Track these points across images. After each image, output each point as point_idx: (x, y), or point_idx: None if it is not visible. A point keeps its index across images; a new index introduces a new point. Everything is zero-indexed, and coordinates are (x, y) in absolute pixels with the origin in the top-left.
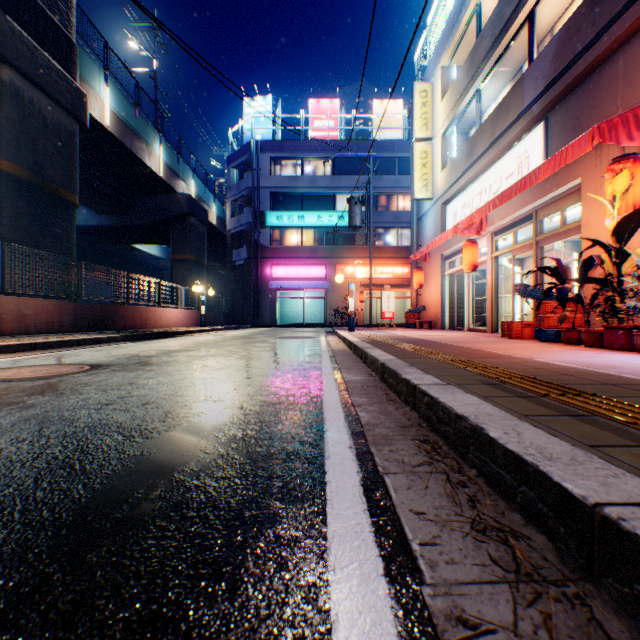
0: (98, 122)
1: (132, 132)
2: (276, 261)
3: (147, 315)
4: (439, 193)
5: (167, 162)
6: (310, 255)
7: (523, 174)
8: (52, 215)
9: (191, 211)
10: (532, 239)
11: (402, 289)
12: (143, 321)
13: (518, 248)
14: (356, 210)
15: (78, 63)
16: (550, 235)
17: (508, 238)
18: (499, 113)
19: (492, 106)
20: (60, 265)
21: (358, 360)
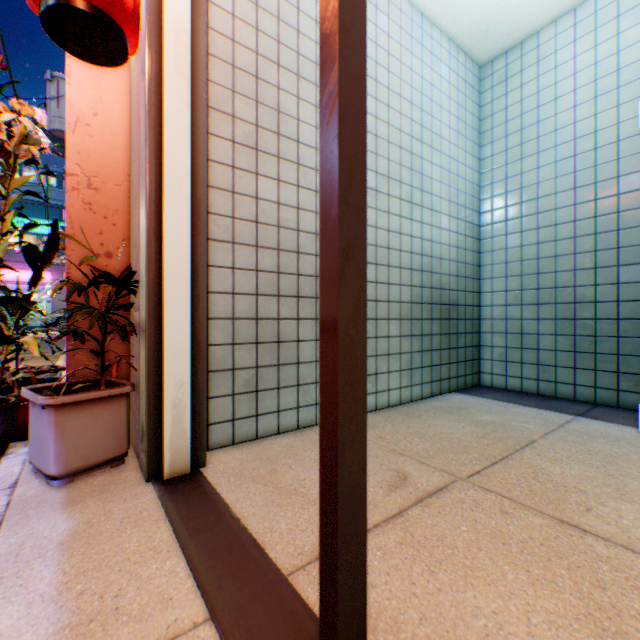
0: None
1: None
2: None
3: None
4: None
5: None
6: None
7: None
8: None
9: None
10: None
11: None
12: None
13: None
14: None
15: None
16: None
17: None
18: None
19: None
20: None
21: None
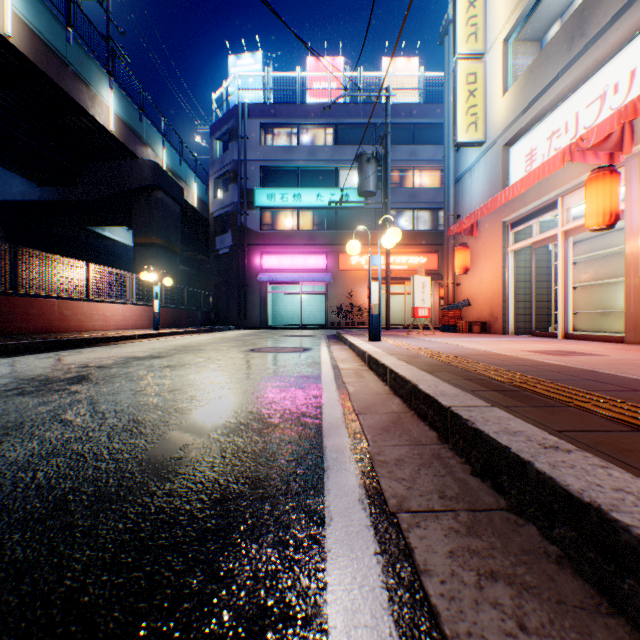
0: None
1: (60, 60)
2: (267, 249)
3: (60, 312)
4: (499, 129)
5: (122, 116)
6: (308, 242)
7: None
8: None
9: (157, 183)
10: None
11: None
12: (50, 321)
13: None
14: (369, 170)
15: None
16: None
17: None
18: None
19: None
20: None
21: None
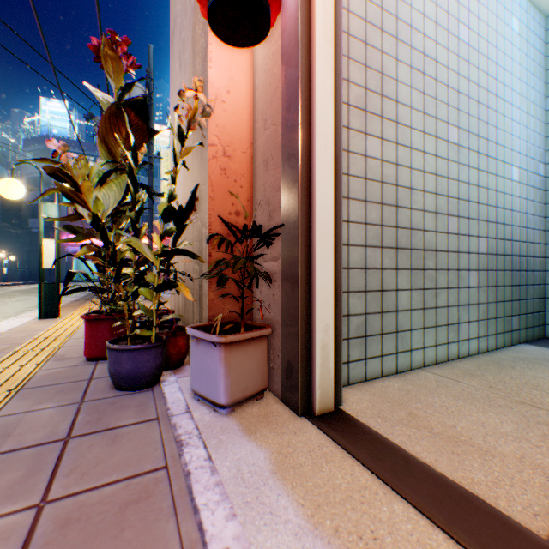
0: None
1: None
2: None
3: None
4: None
5: None
6: None
7: None
8: None
9: None
10: None
11: None
12: None
13: None
14: None
15: None
16: None
17: None
18: None
19: None
20: None
21: None
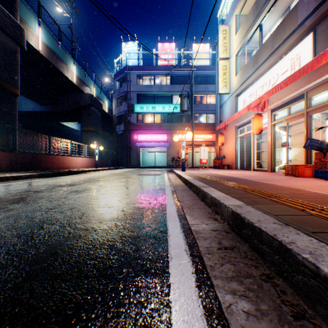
0: (34, 48)
1: (56, 56)
2: (140, 131)
3: (62, 161)
4: (234, 89)
5: (78, 75)
6: (158, 128)
7: (295, 69)
8: (0, 100)
9: (92, 103)
10: (304, 110)
11: (209, 147)
12: (59, 164)
13: (292, 117)
14: (184, 101)
15: (18, 9)
16: (319, 107)
17: (278, 114)
18: (277, 32)
19: (268, 34)
20: (6, 130)
21: (195, 196)
